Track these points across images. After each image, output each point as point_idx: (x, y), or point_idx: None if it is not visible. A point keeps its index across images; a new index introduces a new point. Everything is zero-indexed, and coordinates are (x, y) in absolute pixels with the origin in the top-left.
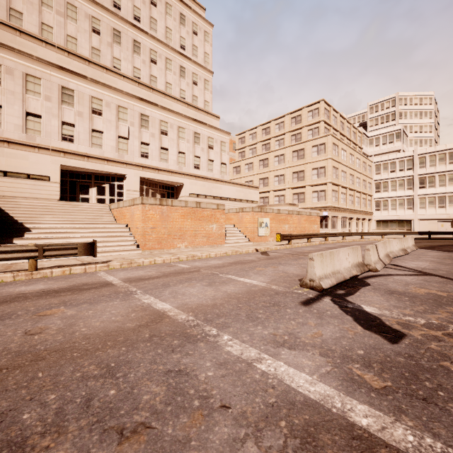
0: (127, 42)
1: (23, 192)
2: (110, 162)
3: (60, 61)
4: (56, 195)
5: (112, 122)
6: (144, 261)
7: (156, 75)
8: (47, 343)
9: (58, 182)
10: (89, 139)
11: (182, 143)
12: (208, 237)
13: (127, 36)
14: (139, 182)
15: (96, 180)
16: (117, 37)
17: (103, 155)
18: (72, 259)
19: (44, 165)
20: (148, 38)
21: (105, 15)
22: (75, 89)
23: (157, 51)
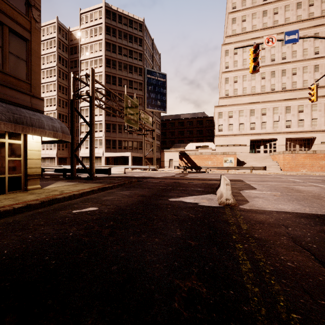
0: (278, 74)
1: (238, 151)
2: (269, 134)
3: (249, 99)
4: (248, 150)
5: (270, 116)
6: (282, 173)
7: (296, 80)
8: (262, 177)
9: (249, 146)
10: (260, 126)
11: (314, 113)
12: (321, 167)
13: (278, 70)
14: (284, 140)
15: (263, 142)
16: (272, 75)
17: (266, 131)
18: (258, 172)
19: (244, 140)
20: (291, 64)
21: (267, 69)
22: (255, 108)
23: (296, 67)
